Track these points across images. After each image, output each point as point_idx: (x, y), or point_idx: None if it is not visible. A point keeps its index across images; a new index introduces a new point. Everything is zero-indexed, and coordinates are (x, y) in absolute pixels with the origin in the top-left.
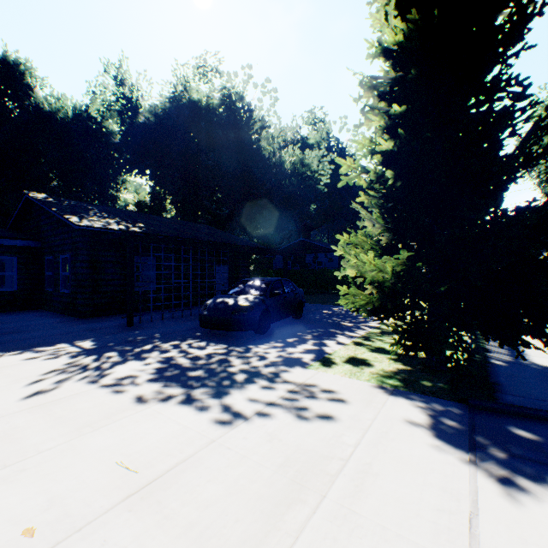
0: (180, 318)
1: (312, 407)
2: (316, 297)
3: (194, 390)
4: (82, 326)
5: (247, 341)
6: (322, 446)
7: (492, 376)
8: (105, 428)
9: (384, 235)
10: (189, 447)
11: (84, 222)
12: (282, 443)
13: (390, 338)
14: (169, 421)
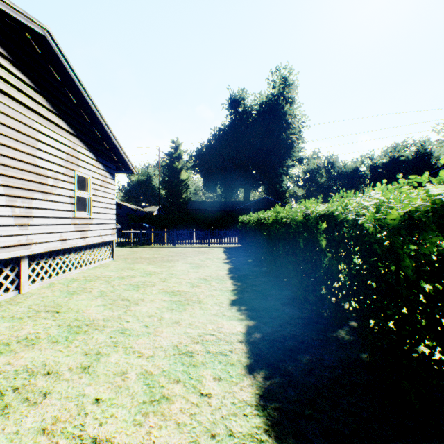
0: None
1: None
2: None
3: None
4: None
5: None
6: None
7: None
8: None
9: None
10: None
11: None
12: None
13: None
14: None
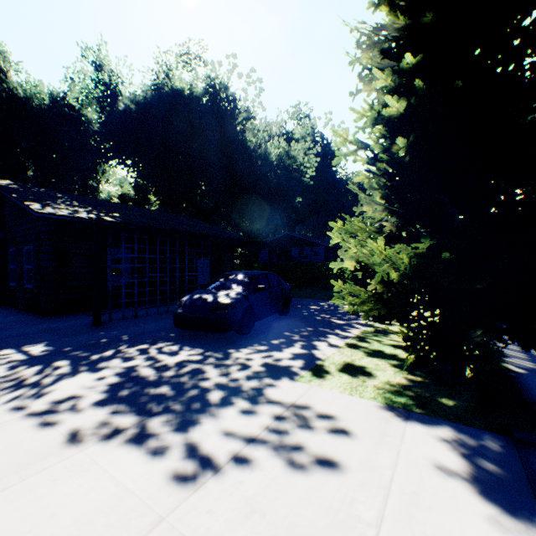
0: (155, 316)
1: (307, 445)
2: (302, 291)
3: (152, 417)
4: (42, 326)
5: (228, 343)
6: (327, 527)
7: (525, 391)
8: (2, 495)
9: (389, 221)
10: (121, 535)
11: (47, 209)
12: (266, 521)
13: (387, 339)
14: (104, 478)
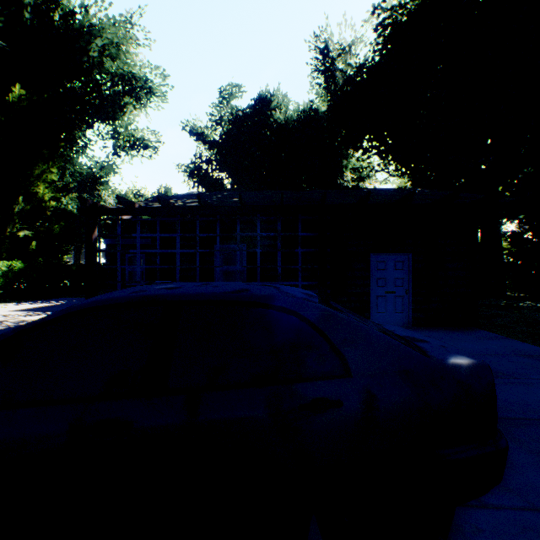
0: None
1: None
2: None
3: None
4: None
5: None
6: None
7: None
8: None
9: None
10: None
11: None
12: None
13: None
14: None
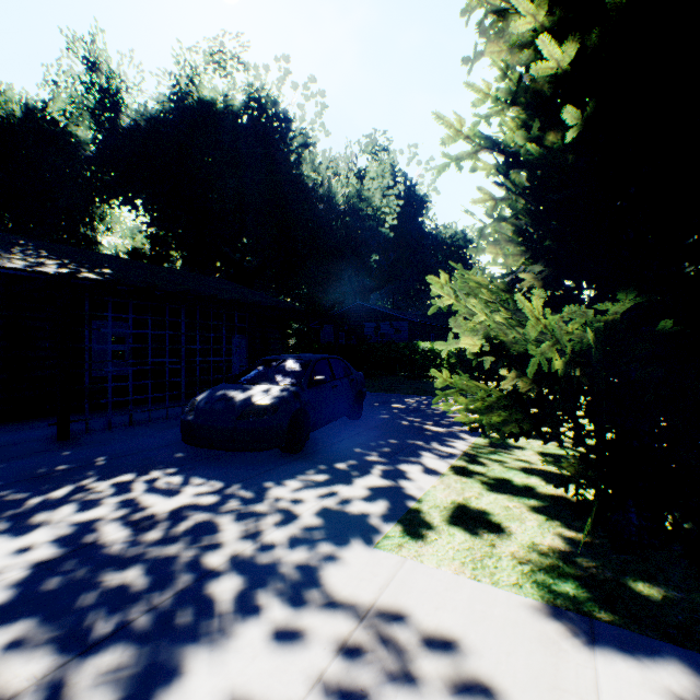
0: (162, 422)
1: None
2: (380, 382)
3: (83, 657)
4: None
5: (265, 470)
6: None
7: None
8: None
9: (530, 270)
10: None
11: None
12: None
13: (512, 457)
14: None
